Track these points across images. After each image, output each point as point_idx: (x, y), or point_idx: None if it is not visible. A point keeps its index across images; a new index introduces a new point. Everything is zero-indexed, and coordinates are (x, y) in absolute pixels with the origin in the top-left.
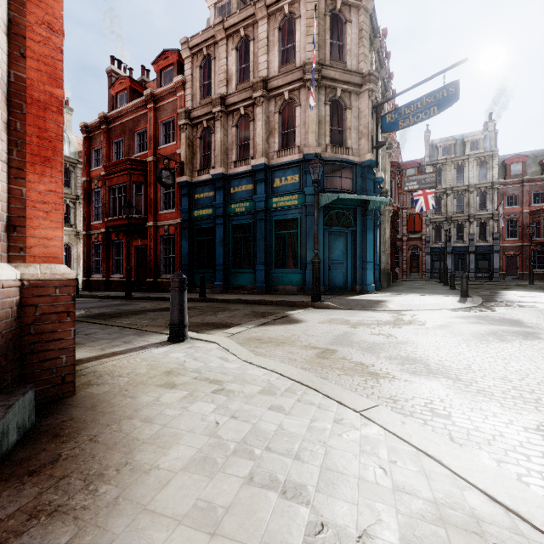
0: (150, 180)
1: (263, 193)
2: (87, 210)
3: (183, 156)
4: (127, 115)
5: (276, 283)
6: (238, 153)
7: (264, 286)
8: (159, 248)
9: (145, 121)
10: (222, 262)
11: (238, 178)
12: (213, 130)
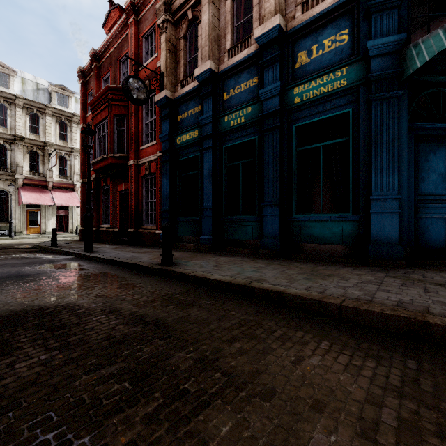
0: (130, 110)
1: (277, 82)
2: (83, 157)
3: (162, 66)
4: (112, 43)
5: (300, 238)
6: (234, 39)
7: (278, 243)
8: (140, 192)
9: (128, 43)
10: (210, 204)
11: (234, 75)
12: (200, 17)
